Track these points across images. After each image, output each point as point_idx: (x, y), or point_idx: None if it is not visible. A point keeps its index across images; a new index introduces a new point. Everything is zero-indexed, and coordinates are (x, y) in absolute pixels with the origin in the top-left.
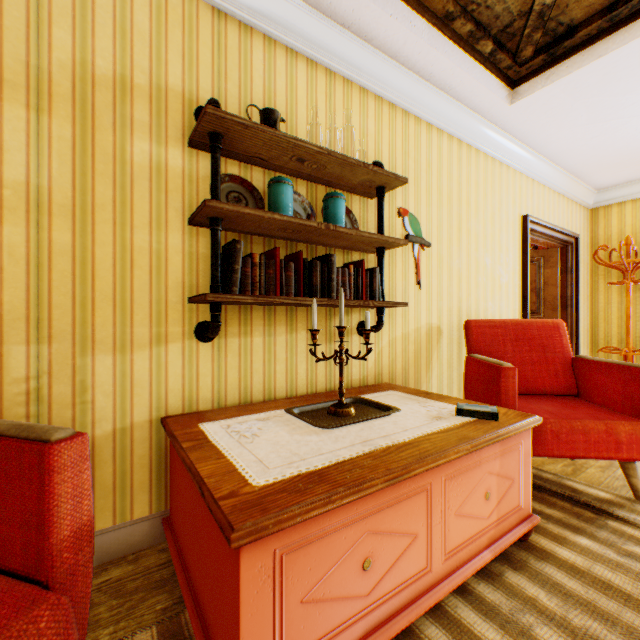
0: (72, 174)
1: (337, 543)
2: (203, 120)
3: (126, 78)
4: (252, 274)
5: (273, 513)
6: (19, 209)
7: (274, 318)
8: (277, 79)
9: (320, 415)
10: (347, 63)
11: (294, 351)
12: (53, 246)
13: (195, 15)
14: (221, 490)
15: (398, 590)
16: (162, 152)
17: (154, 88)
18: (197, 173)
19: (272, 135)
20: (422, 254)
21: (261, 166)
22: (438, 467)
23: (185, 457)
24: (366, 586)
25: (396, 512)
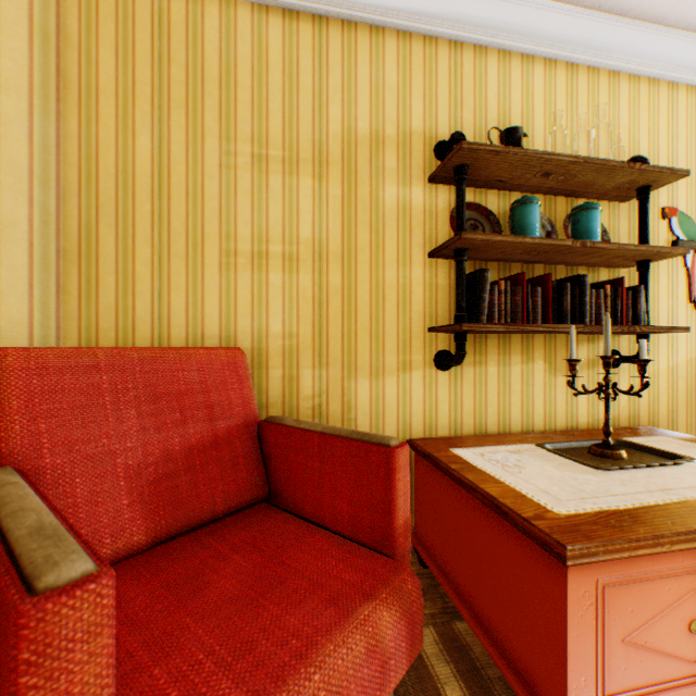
0: (341, 226)
1: (658, 592)
2: (454, 156)
3: (378, 133)
4: (497, 302)
5: (598, 541)
6: (308, 260)
7: (508, 347)
8: (511, 92)
9: (580, 454)
10: (593, 49)
11: (529, 383)
12: (329, 288)
13: (433, 55)
14: (523, 511)
15: None
16: (406, 193)
17: (400, 135)
18: (435, 207)
19: (522, 155)
20: None
21: (496, 188)
22: None
23: (460, 477)
24: (692, 651)
25: None
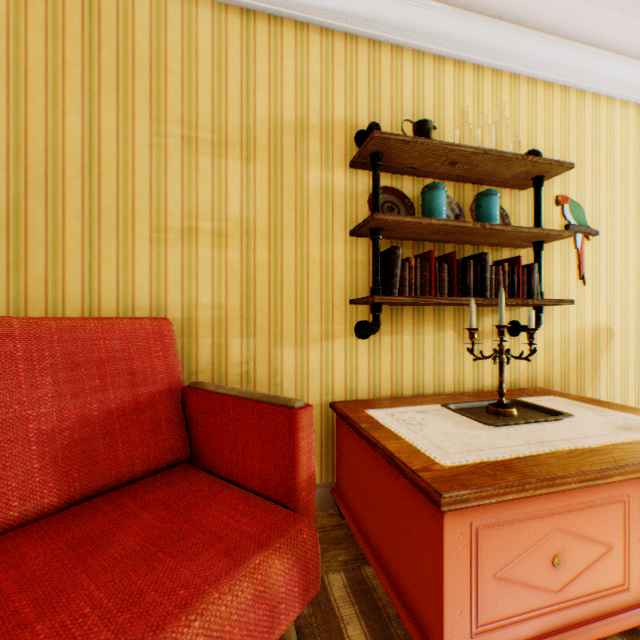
0: (268, 205)
1: (526, 532)
2: (368, 144)
3: (303, 120)
4: (408, 277)
5: (471, 489)
6: (236, 236)
7: (422, 317)
8: (425, 89)
9: (478, 413)
10: (496, 53)
11: (441, 350)
12: (256, 262)
13: (354, 51)
14: (414, 464)
15: (589, 598)
16: (329, 176)
17: (323, 123)
18: (356, 190)
19: (429, 145)
20: (586, 244)
21: (410, 175)
22: (637, 479)
23: (367, 435)
24: (555, 582)
25: (587, 517)
